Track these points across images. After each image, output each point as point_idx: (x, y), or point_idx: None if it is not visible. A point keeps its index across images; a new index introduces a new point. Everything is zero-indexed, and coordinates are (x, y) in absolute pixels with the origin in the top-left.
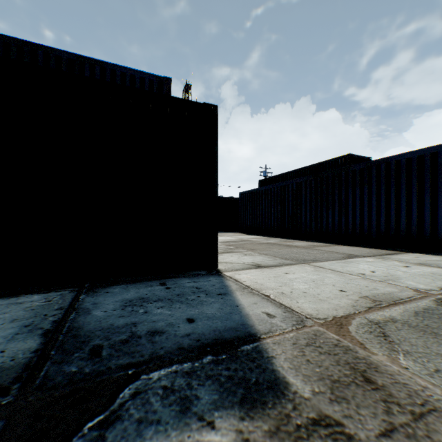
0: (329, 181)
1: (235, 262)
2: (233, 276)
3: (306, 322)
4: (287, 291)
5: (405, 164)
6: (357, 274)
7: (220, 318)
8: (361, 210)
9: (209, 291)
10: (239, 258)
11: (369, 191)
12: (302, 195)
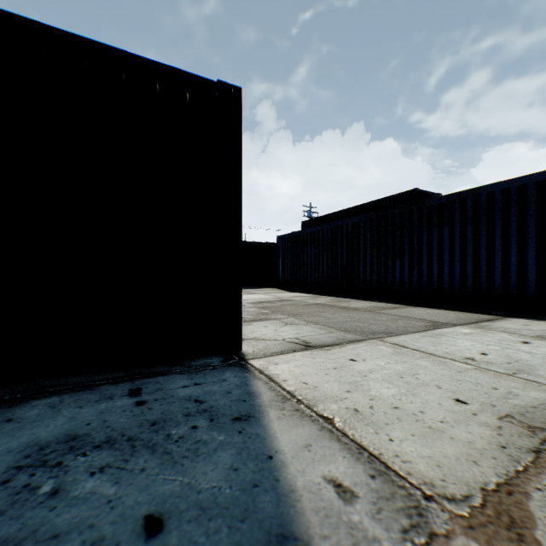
0: (396, 221)
1: (270, 337)
2: (265, 369)
3: (430, 518)
4: (363, 404)
5: (500, 197)
6: (463, 359)
7: (229, 507)
8: (440, 260)
9: (218, 410)
10: (277, 330)
11: (450, 234)
12: (360, 240)
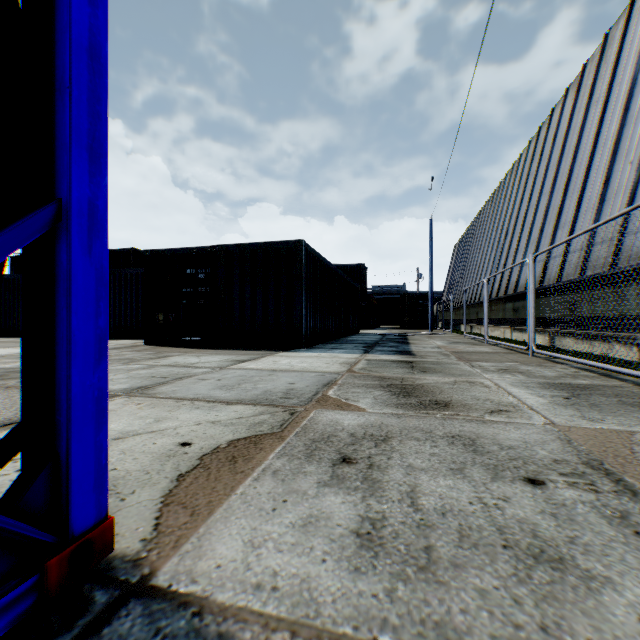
0: None
1: None
2: None
3: None
4: None
5: (130, 277)
6: None
7: None
8: None
9: None
10: None
11: (110, 294)
12: None
